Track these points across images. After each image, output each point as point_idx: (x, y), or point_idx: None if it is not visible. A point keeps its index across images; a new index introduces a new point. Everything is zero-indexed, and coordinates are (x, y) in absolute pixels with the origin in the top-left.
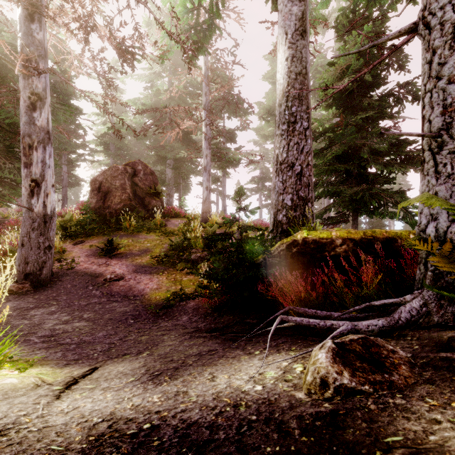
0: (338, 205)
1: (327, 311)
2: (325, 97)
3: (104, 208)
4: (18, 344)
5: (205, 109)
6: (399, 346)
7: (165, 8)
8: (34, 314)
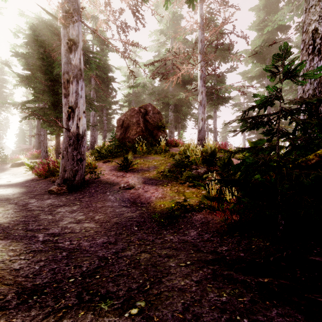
0: None
1: None
2: None
3: (125, 138)
4: (21, 241)
5: (200, 53)
6: None
7: None
8: (59, 211)
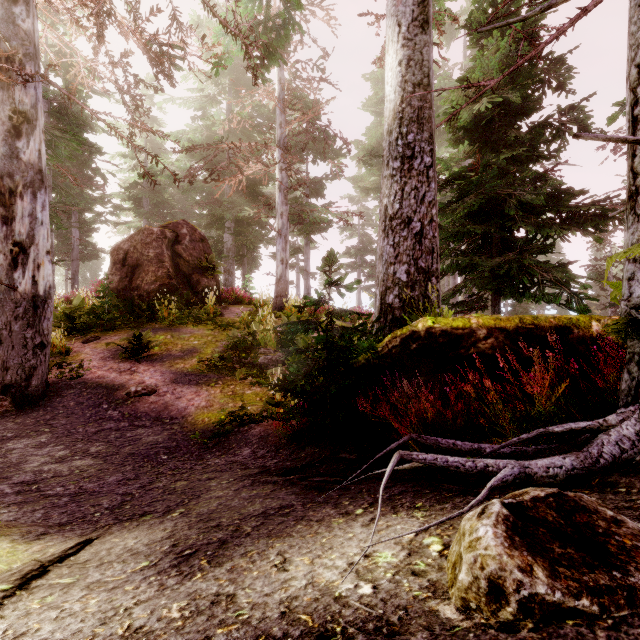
0: (472, 284)
1: (468, 441)
2: (453, 128)
3: (132, 289)
4: None
5: (279, 147)
6: (609, 505)
7: (222, 3)
8: (12, 448)
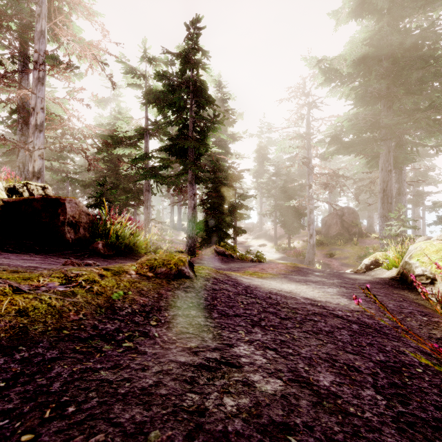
0: None
1: None
2: None
3: (328, 234)
4: None
5: None
6: None
7: None
8: None
